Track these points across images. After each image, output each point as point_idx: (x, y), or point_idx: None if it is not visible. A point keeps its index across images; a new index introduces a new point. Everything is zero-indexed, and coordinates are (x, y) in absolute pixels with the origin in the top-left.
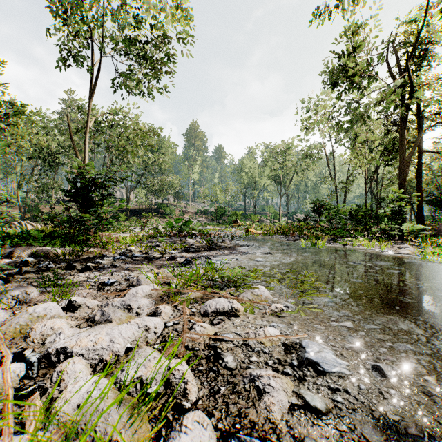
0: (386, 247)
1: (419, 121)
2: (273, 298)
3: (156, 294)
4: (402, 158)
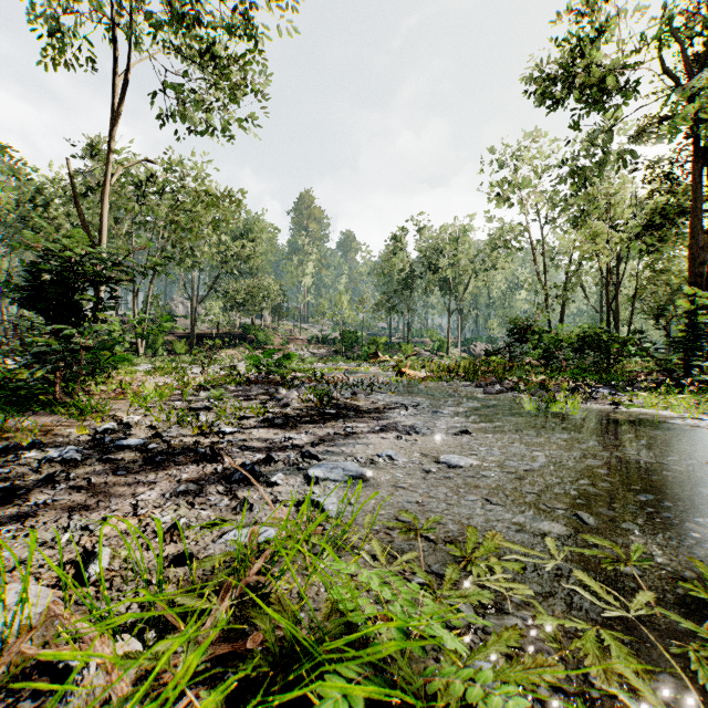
0: None
1: None
2: None
3: None
4: (697, 233)
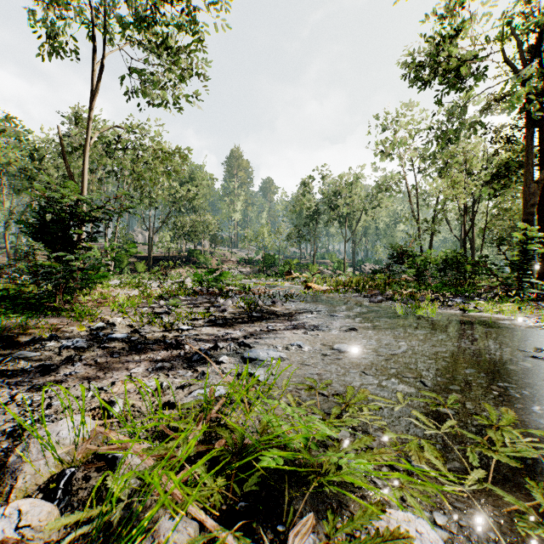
0: (534, 315)
1: (542, 136)
2: None
3: None
4: (529, 183)
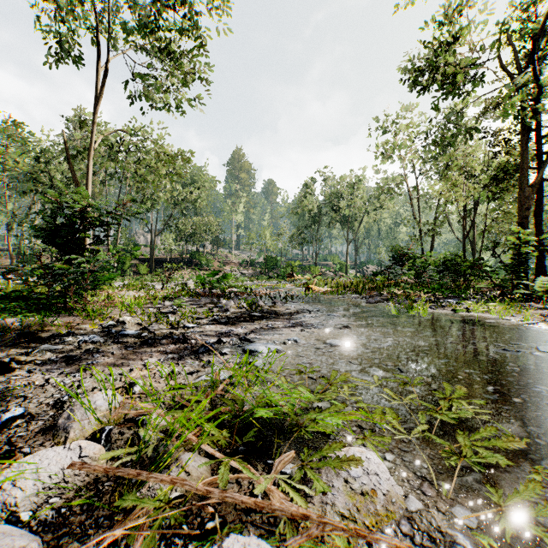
0: (521, 315)
1: (539, 140)
2: (406, 494)
3: (83, 475)
4: (524, 187)
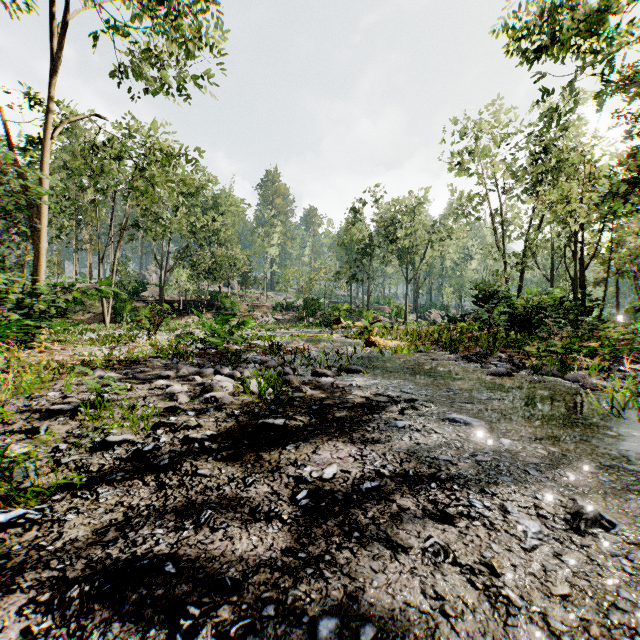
0: None
1: None
2: None
3: None
4: None
